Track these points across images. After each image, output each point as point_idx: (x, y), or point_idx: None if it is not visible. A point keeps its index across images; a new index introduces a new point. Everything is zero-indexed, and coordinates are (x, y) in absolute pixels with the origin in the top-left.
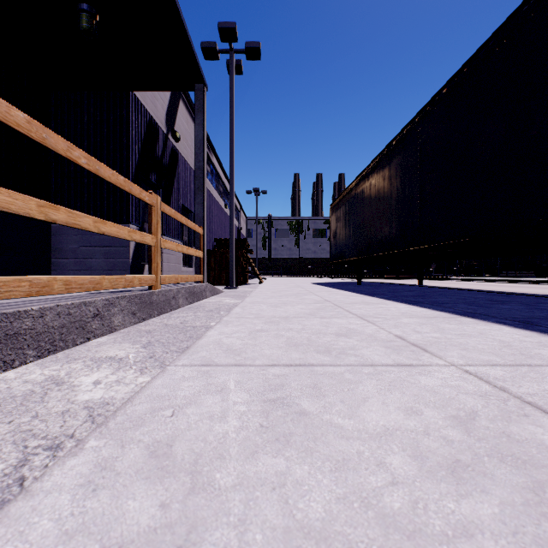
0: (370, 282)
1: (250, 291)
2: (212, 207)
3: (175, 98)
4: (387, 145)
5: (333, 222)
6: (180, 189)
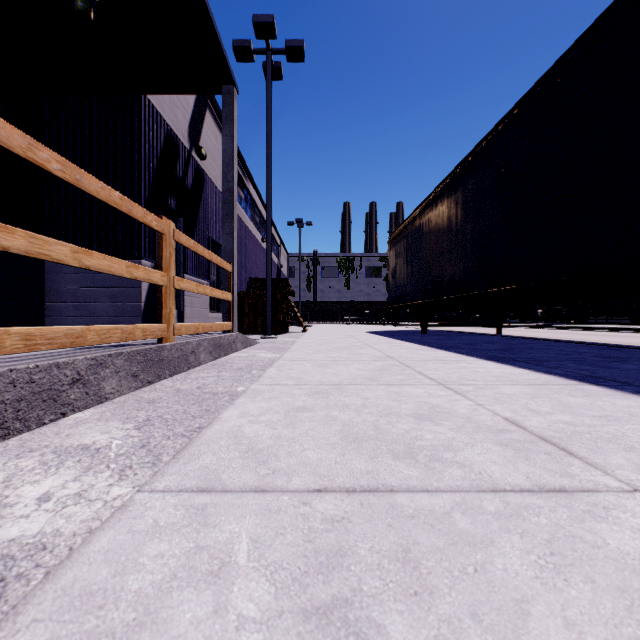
0: (436, 331)
1: (291, 342)
2: (247, 241)
3: (201, 108)
4: (461, 162)
5: (392, 258)
6: (206, 218)
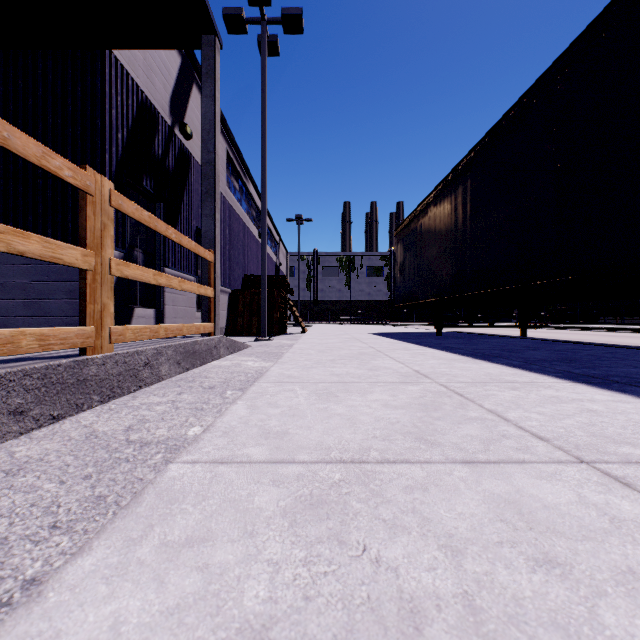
0: (450, 333)
1: (288, 345)
2: (241, 235)
3: (186, 81)
4: (490, 130)
5: (399, 251)
6: (193, 206)
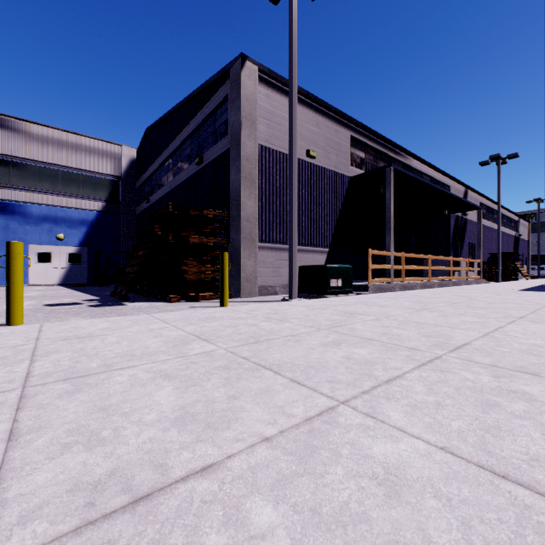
0: None
1: None
2: (487, 234)
3: (465, 196)
4: None
5: None
6: (467, 236)
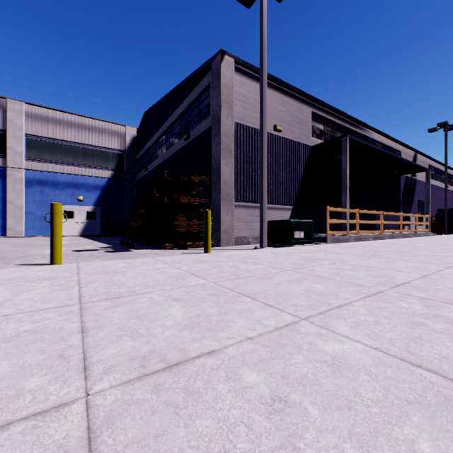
0: None
1: None
2: (435, 192)
3: (414, 160)
4: None
5: None
6: (416, 194)
